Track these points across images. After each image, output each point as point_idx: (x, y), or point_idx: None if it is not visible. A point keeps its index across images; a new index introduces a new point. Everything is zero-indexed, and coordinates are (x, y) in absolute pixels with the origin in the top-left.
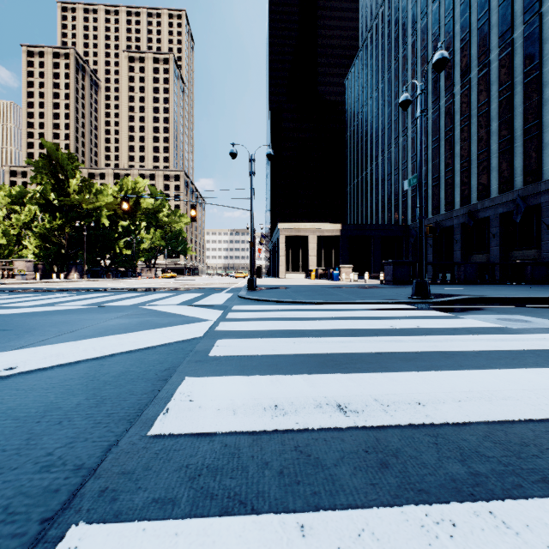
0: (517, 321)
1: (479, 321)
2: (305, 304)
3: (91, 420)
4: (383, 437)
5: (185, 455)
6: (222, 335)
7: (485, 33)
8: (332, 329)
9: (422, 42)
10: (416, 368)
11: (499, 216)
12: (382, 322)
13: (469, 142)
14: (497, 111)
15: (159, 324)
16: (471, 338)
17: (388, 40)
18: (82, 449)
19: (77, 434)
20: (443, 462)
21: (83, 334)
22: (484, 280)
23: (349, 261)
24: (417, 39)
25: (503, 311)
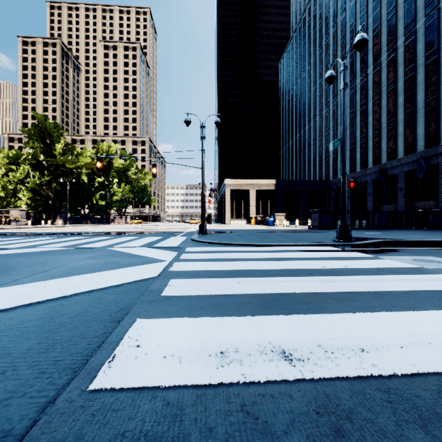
0: (431, 261)
1: (398, 261)
2: (247, 246)
3: (35, 369)
4: (333, 393)
5: (124, 417)
6: (175, 275)
7: (393, 25)
8: (271, 269)
9: (341, 32)
10: (352, 309)
11: (405, 173)
12: (314, 263)
13: (380, 113)
14: (403, 87)
15: (122, 264)
16: (395, 278)
17: (313, 31)
18: (16, 408)
19: (17, 387)
20: (404, 429)
21: (54, 273)
22: (393, 226)
23: (282, 210)
24: (337, 29)
25: (415, 253)
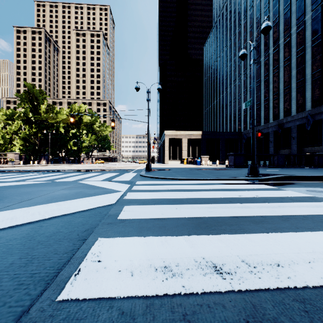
0: (320, 192)
1: (296, 192)
2: (182, 180)
3: (15, 281)
4: (258, 303)
5: None
6: (128, 202)
7: (288, 17)
8: (201, 198)
9: (250, 23)
10: (265, 229)
11: (297, 126)
12: (232, 193)
13: (278, 82)
14: (296, 63)
15: (88, 194)
16: (295, 205)
17: (229, 22)
18: None
19: None
20: None
21: (36, 201)
22: (289, 165)
23: (206, 153)
24: (247, 21)
25: (308, 185)
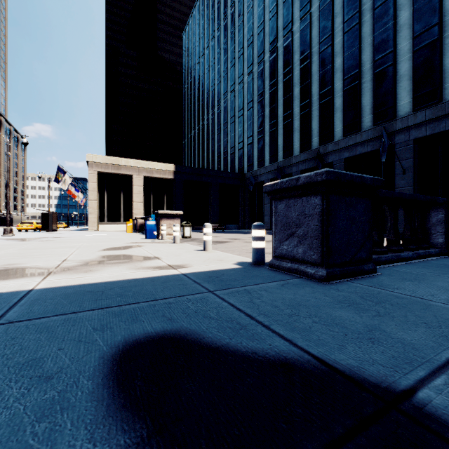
0: None
1: None
2: None
3: None
4: None
5: None
6: None
7: None
8: None
9: None
10: None
11: (344, 161)
12: None
13: (310, 82)
14: (342, 44)
15: None
16: None
17: None
18: None
19: None
20: None
21: None
22: None
23: (184, 209)
24: None
25: None
